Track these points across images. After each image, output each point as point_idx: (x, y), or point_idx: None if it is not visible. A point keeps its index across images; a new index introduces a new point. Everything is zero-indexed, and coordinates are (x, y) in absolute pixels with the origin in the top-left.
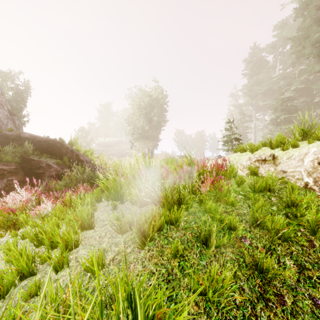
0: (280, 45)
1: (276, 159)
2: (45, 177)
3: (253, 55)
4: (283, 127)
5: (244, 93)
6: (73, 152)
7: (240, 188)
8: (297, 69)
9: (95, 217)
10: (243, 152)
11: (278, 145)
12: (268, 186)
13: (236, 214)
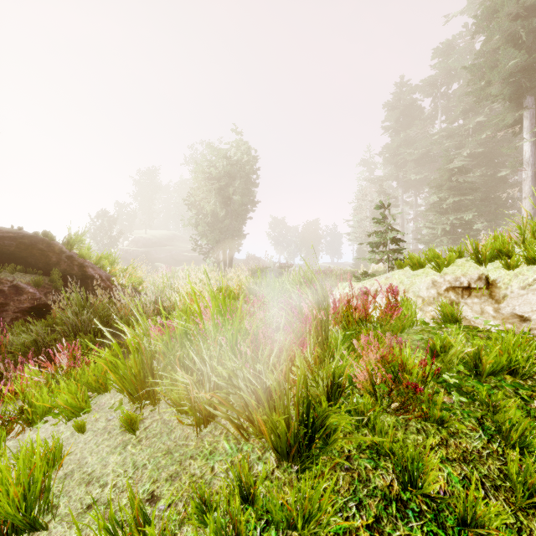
0: (443, 83)
1: (494, 288)
2: (7, 313)
3: (399, 97)
4: (452, 217)
5: (386, 159)
6: (73, 261)
7: (437, 363)
8: (473, 122)
9: (73, 458)
10: (418, 269)
11: (493, 256)
12: (510, 362)
13: (460, 458)
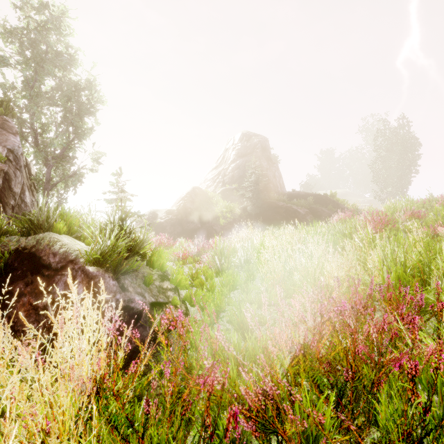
0: None
1: None
2: (322, 217)
3: None
4: None
5: None
6: (334, 202)
7: None
8: None
9: None
10: None
11: None
12: None
13: None
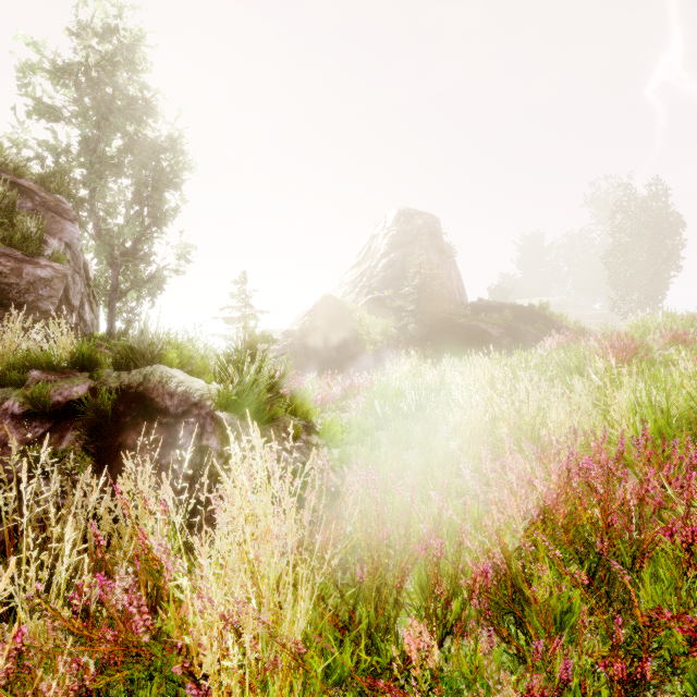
0: None
1: None
2: (526, 341)
3: None
4: None
5: None
6: (546, 318)
7: None
8: None
9: None
10: None
11: None
12: None
13: None
